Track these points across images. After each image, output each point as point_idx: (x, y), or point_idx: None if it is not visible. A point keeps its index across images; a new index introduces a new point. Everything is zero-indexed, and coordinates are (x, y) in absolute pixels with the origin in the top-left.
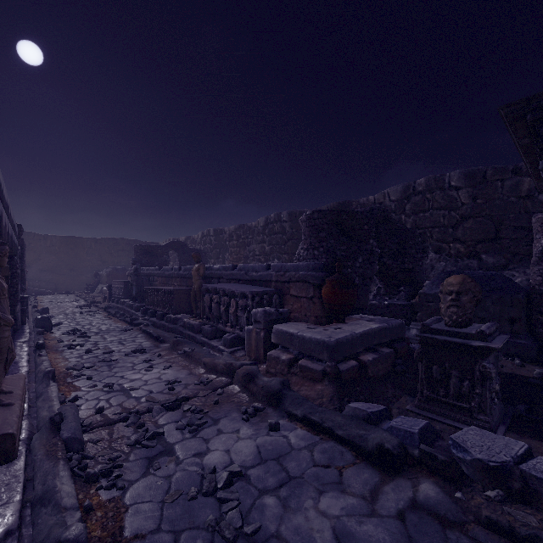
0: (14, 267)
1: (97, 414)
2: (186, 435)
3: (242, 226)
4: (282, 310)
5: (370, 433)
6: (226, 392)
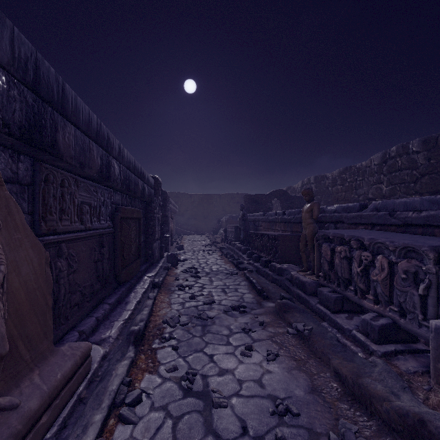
0: (152, 212)
1: None
2: None
3: (348, 169)
4: None
5: None
6: None
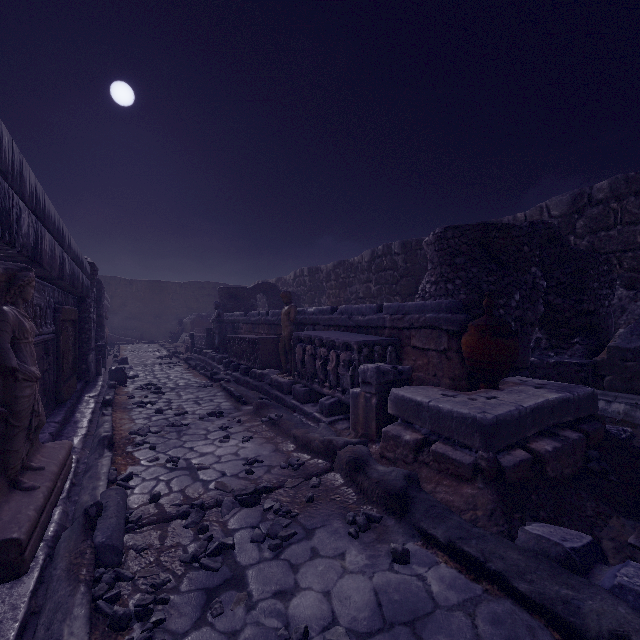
0: (87, 311)
1: (152, 503)
2: (264, 553)
3: (342, 263)
4: (401, 368)
5: (583, 598)
6: (323, 483)
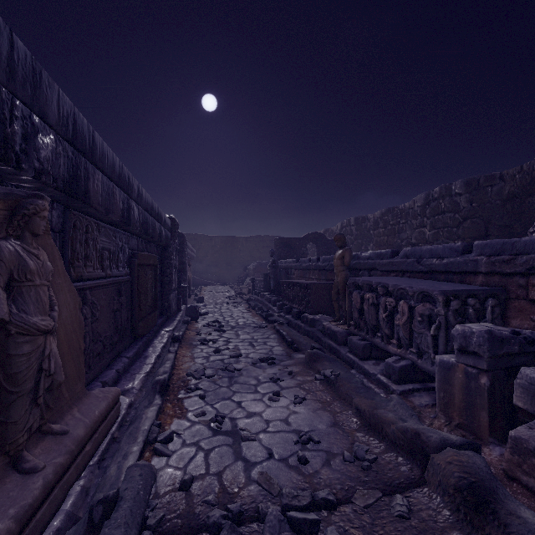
0: (168, 258)
1: (182, 489)
2: None
3: (390, 210)
4: (530, 334)
5: None
6: (415, 511)
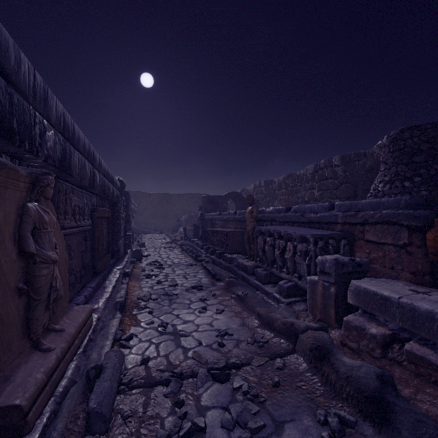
0: (118, 212)
1: (142, 365)
2: None
3: (290, 176)
4: (359, 261)
5: None
6: (287, 365)
